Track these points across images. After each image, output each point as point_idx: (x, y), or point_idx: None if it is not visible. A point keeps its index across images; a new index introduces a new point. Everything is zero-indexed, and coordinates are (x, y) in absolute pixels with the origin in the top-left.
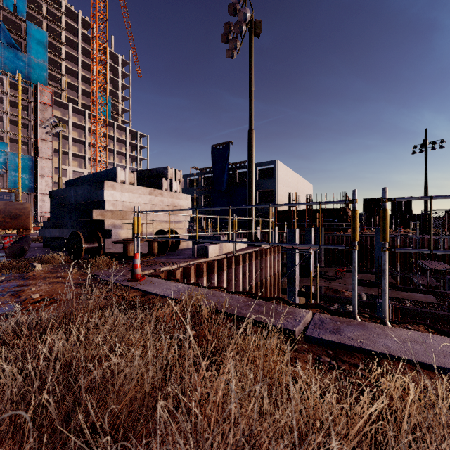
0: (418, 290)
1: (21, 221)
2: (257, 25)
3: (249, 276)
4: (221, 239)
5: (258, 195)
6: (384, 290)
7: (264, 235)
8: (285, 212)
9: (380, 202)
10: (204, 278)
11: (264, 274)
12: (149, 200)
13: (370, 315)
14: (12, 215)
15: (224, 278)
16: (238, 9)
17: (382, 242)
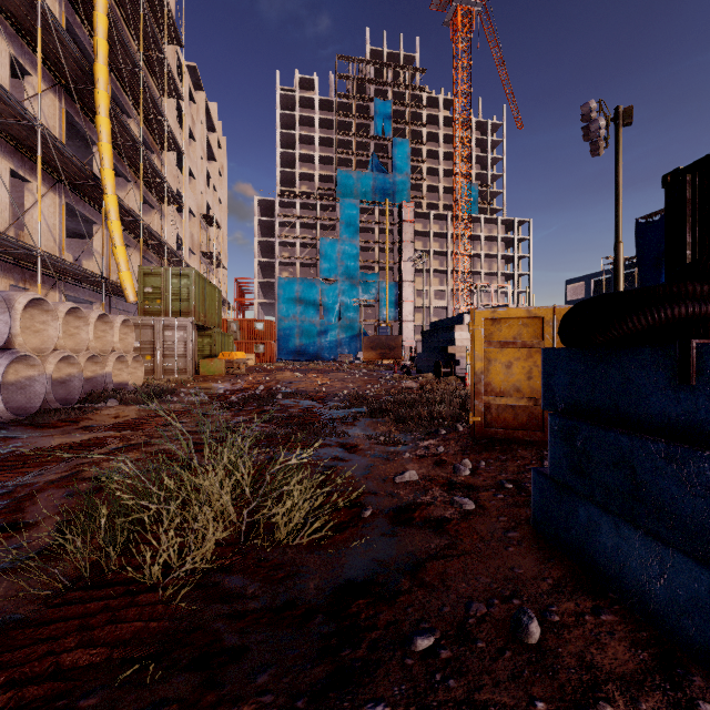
0: None
1: (396, 352)
2: (626, 114)
3: None
4: None
5: None
6: None
7: None
8: None
9: None
10: None
11: None
12: None
13: None
14: (390, 347)
15: None
16: (592, 116)
17: None
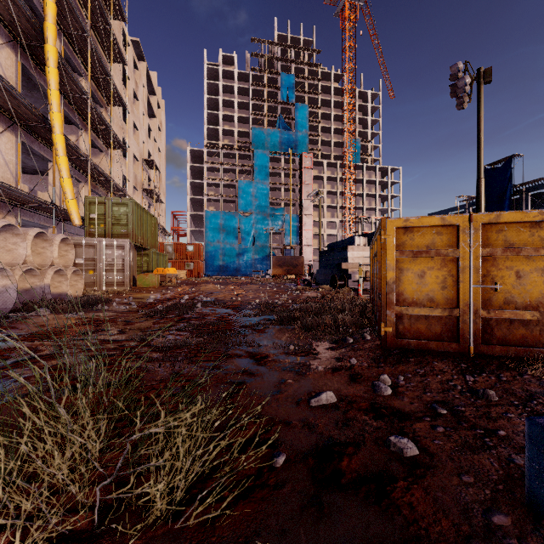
0: None
1: (298, 269)
2: (487, 74)
3: None
4: None
5: None
6: None
7: None
8: None
9: None
10: None
11: None
12: None
13: None
14: (293, 265)
15: None
16: (459, 75)
17: None
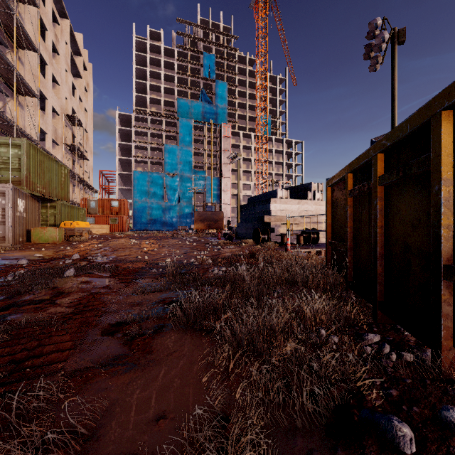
0: None
1: (218, 224)
2: (401, 34)
3: None
4: None
5: None
6: None
7: None
8: None
9: None
10: None
11: None
12: (297, 208)
13: None
14: (214, 220)
15: None
16: (376, 33)
17: None
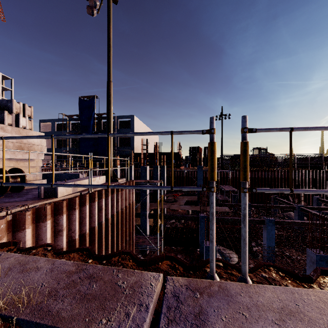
0: (220, 204)
1: None
2: None
3: (106, 210)
4: (80, 176)
5: (119, 140)
6: (245, 240)
7: (124, 172)
8: (140, 154)
9: (198, 149)
10: (48, 221)
11: (120, 206)
12: None
13: (224, 263)
14: None
15: (76, 217)
16: None
17: (243, 182)
